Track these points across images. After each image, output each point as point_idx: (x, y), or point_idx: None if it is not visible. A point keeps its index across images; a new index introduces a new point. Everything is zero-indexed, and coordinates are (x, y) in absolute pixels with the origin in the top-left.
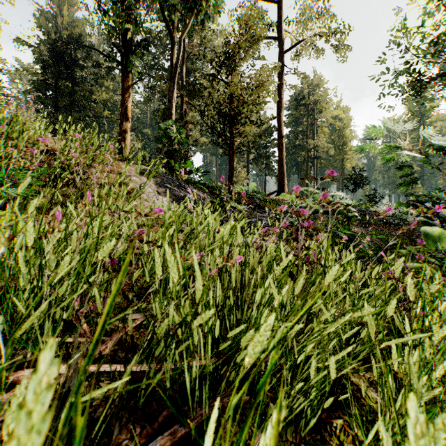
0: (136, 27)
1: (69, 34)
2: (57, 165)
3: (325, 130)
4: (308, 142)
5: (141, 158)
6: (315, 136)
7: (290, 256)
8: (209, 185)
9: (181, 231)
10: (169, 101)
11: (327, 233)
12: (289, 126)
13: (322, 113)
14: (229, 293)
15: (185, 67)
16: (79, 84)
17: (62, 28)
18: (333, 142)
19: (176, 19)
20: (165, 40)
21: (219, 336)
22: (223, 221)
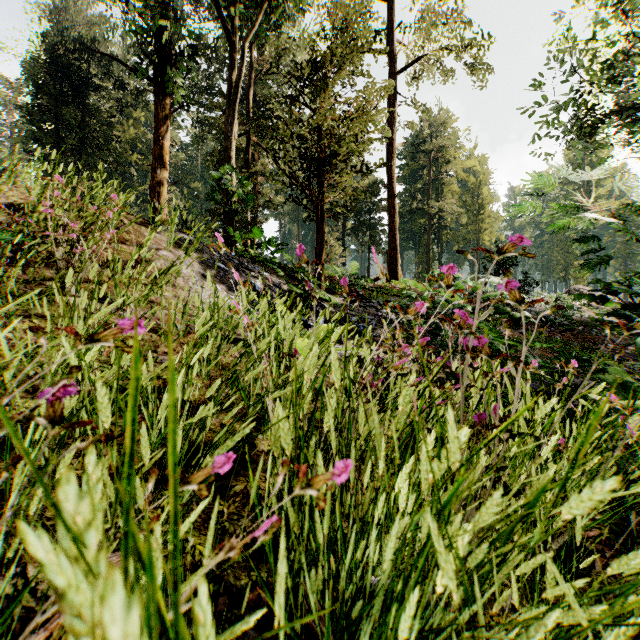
0: (175, 24)
1: (77, 38)
2: (19, 228)
3: (453, 188)
4: (430, 205)
5: (175, 221)
6: (439, 197)
7: (463, 434)
8: (286, 266)
9: (237, 340)
10: (226, 138)
11: (521, 365)
12: (403, 182)
13: (449, 163)
14: (316, 515)
15: (251, 91)
16: (92, 114)
17: (66, 29)
18: (465, 205)
19: (237, 14)
20: (222, 51)
21: (290, 629)
22: (307, 322)
